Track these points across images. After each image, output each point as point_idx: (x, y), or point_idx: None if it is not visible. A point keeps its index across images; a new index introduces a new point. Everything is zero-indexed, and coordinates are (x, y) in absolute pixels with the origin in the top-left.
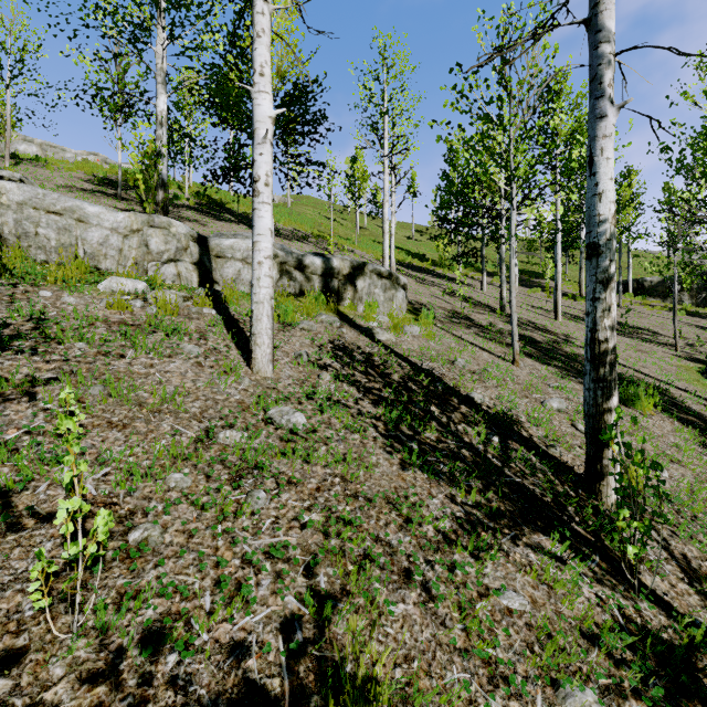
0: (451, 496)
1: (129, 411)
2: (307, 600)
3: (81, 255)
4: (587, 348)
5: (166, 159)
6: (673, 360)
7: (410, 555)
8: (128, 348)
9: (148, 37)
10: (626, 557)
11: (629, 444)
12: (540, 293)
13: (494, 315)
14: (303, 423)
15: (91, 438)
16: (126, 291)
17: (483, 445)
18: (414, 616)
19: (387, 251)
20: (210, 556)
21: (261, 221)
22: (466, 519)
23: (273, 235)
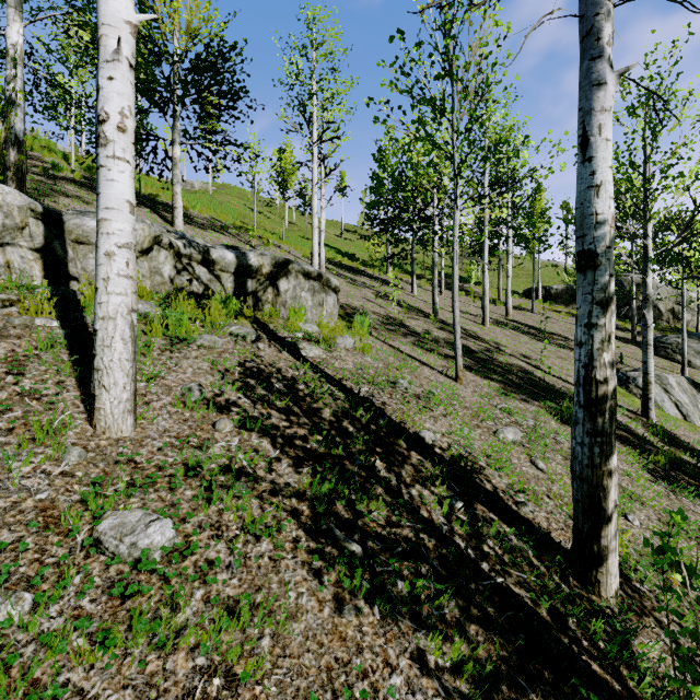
0: (419, 656)
1: None
2: None
3: None
4: (579, 389)
5: (21, 109)
6: None
7: None
8: None
9: None
10: None
11: (692, 568)
12: (464, 297)
13: (428, 321)
14: (164, 544)
15: None
16: None
17: (446, 520)
18: None
19: (316, 248)
20: None
21: (111, 186)
22: None
23: (182, 222)
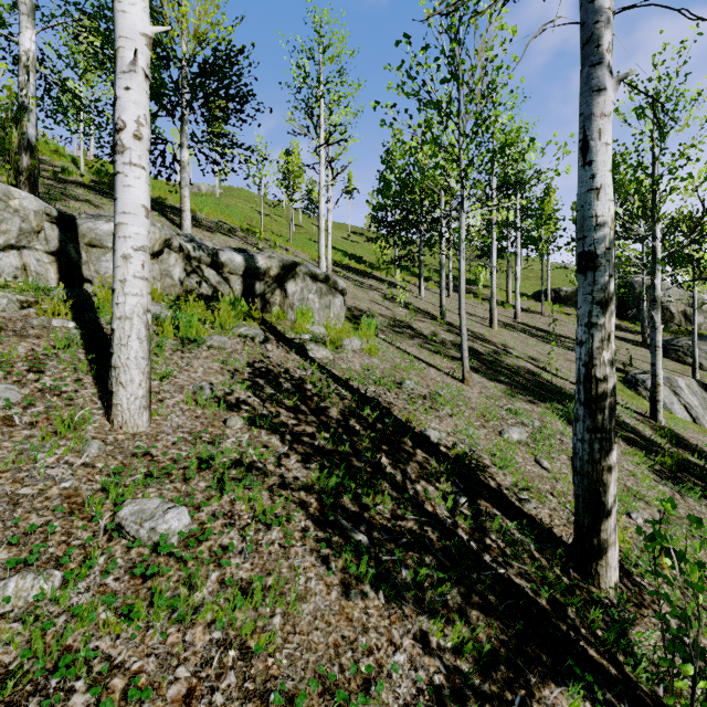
0: (422, 637)
1: None
2: None
3: None
4: (579, 387)
5: (34, 115)
6: None
7: None
8: None
9: None
10: None
11: (682, 554)
12: (472, 299)
13: (435, 323)
14: (181, 529)
15: None
16: None
17: (450, 515)
18: None
19: (323, 250)
20: None
21: (127, 192)
22: (450, 689)
23: (190, 225)
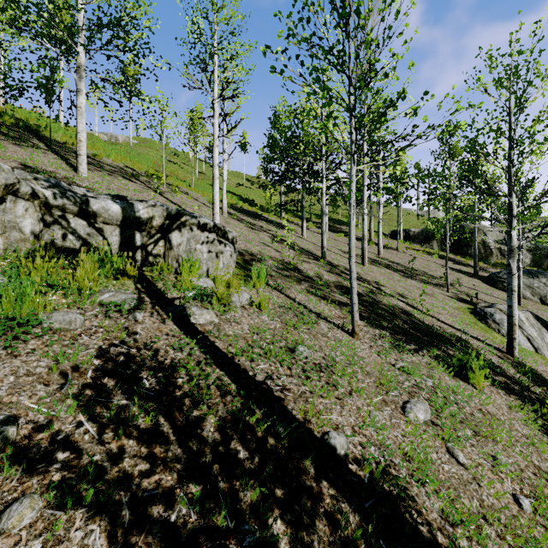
0: None
1: None
2: None
3: None
4: None
5: None
6: (451, 302)
7: None
8: None
9: None
10: None
11: None
12: (343, 237)
13: (318, 263)
14: None
15: None
16: None
17: None
18: None
19: (217, 196)
20: None
21: None
22: None
23: (86, 169)
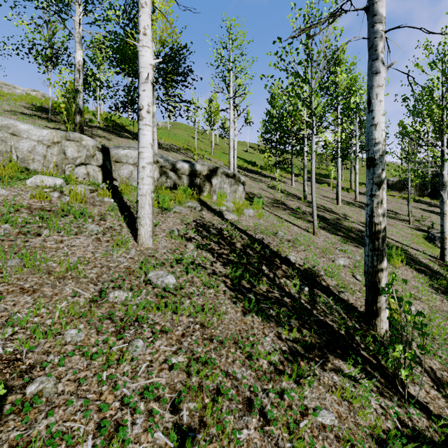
0: (278, 334)
1: (39, 278)
2: (172, 437)
3: (14, 159)
4: (366, 228)
5: (82, 94)
6: (408, 230)
7: (251, 385)
8: (44, 228)
9: (68, 9)
10: (399, 376)
11: (400, 298)
12: (327, 187)
13: (300, 201)
14: (173, 283)
15: (4, 302)
16: (47, 185)
17: (298, 293)
18: (255, 440)
19: (232, 159)
20: (95, 401)
21: (144, 137)
22: (289, 352)
23: (157, 148)
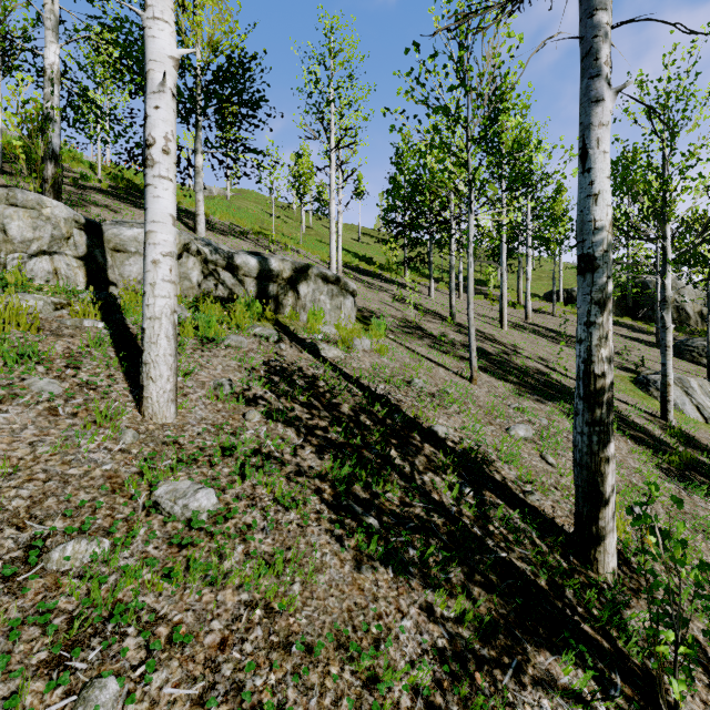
0: (427, 607)
1: None
2: None
3: None
4: (579, 383)
5: (58, 125)
6: None
7: None
8: None
9: None
10: (663, 686)
11: (666, 532)
12: (483, 300)
13: (444, 324)
14: (209, 507)
15: None
16: None
17: (456, 503)
18: None
19: (334, 252)
20: None
21: (157, 202)
22: (452, 651)
23: (204, 229)
